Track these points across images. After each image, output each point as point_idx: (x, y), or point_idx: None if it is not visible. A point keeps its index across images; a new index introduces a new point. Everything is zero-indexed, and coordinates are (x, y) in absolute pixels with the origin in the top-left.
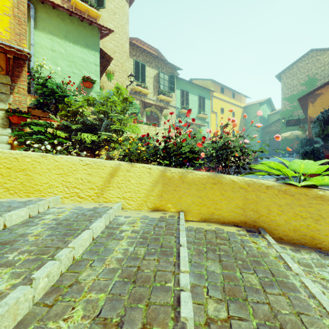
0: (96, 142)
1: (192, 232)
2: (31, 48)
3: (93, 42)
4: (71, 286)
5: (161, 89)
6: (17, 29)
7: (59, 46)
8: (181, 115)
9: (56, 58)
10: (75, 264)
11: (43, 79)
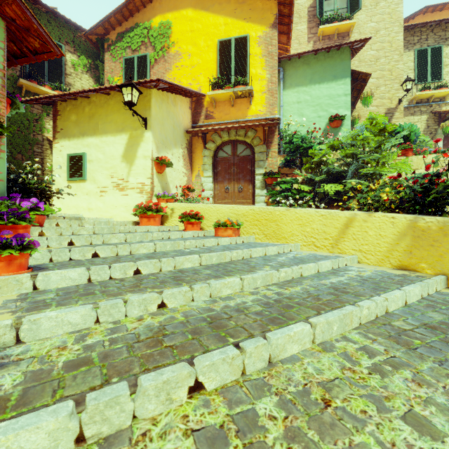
0: (343, 193)
1: (443, 296)
2: (280, 110)
3: (342, 68)
4: (297, 282)
5: None
6: (270, 100)
7: (305, 94)
8: None
9: (302, 109)
10: (302, 278)
11: (290, 137)
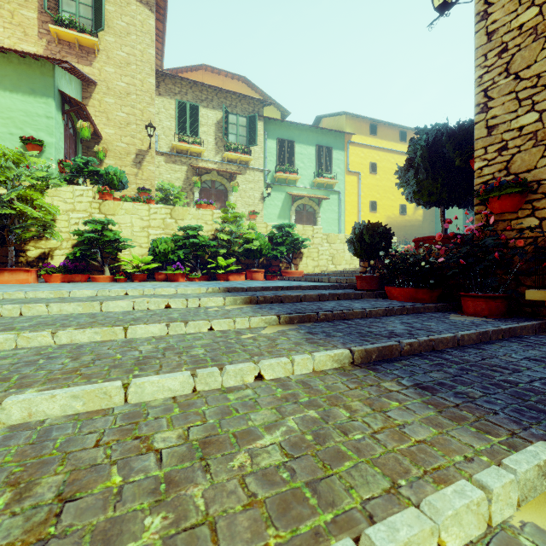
0: None
1: None
2: None
3: (44, 84)
4: None
5: (232, 142)
6: None
7: None
8: (277, 184)
9: None
10: None
11: None
